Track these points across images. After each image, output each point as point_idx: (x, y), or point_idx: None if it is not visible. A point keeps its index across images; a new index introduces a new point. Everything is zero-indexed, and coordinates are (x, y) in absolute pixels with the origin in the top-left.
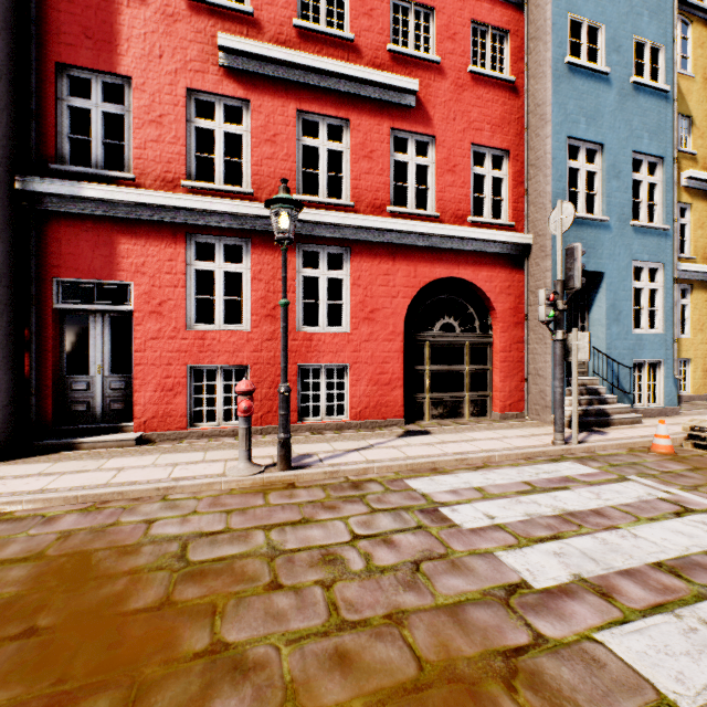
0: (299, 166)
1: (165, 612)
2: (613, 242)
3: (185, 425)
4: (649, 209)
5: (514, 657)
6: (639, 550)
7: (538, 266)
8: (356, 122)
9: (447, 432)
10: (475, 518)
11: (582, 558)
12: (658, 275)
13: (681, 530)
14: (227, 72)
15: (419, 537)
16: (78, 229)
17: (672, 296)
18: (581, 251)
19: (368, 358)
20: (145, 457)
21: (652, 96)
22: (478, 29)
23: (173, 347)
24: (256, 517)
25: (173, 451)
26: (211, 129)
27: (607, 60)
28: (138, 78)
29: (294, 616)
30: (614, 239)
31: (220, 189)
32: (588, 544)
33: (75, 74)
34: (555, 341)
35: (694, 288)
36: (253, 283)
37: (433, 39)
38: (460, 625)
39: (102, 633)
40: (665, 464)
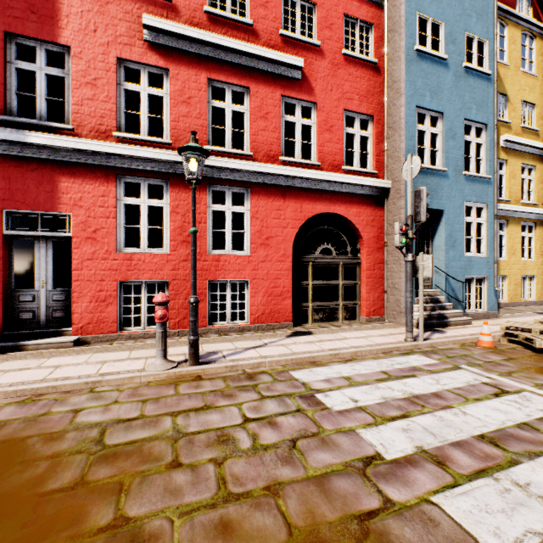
0: (209, 123)
1: (77, 491)
2: (450, 187)
3: (115, 329)
4: (476, 163)
5: (367, 520)
6: (467, 425)
7: (395, 205)
8: (254, 89)
9: (325, 332)
10: (343, 402)
11: (424, 433)
12: (483, 213)
13: (498, 408)
14: (150, 46)
15: (297, 419)
16: (25, 169)
17: (493, 228)
18: (426, 193)
19: (264, 275)
20: (80, 356)
21: (478, 78)
22: (350, 21)
23: (106, 266)
24: (167, 405)
25: (104, 350)
26: (137, 91)
27: (445, 49)
28: (76, 48)
29: (188, 491)
30: (451, 185)
31: (144, 139)
32: (429, 421)
33: (22, 42)
34: (406, 262)
35: (509, 223)
36: (172, 215)
37: (315, 27)
38: (325, 494)
39: (19, 513)
40: (488, 355)
